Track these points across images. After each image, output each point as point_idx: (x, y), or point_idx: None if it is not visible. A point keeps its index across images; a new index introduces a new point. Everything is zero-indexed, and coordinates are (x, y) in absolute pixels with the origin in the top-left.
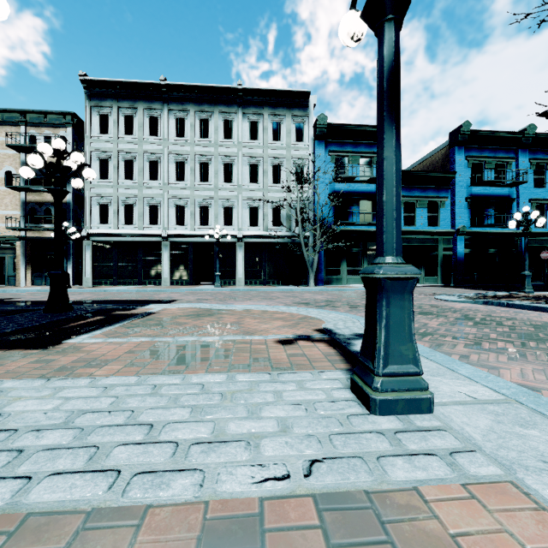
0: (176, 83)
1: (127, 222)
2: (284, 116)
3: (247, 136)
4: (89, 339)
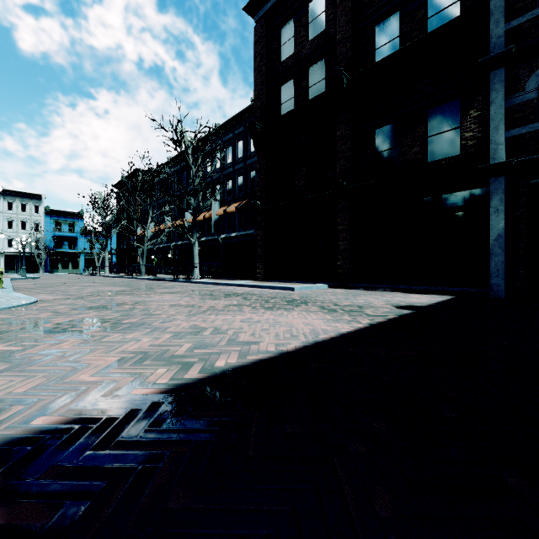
0: None
1: None
2: (28, 201)
3: (7, 208)
4: None
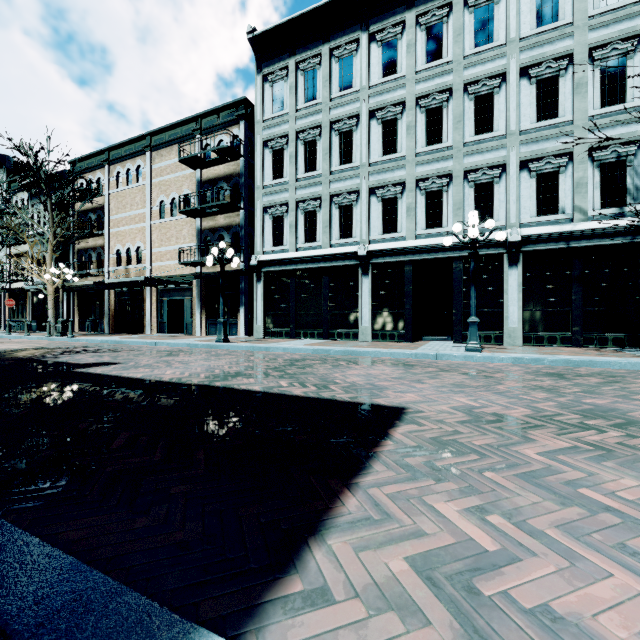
0: None
1: (307, 239)
2: None
3: (530, 22)
4: None
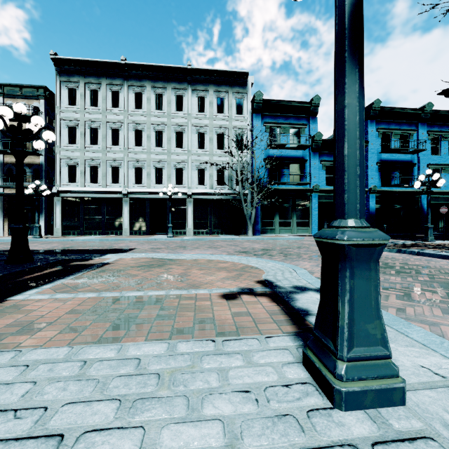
0: (135, 63)
1: (92, 181)
2: (227, 92)
3: (196, 109)
4: (36, 295)
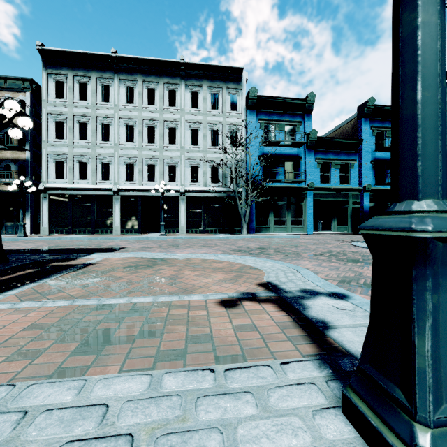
0: (126, 56)
1: (81, 177)
2: (221, 88)
3: (189, 104)
4: None
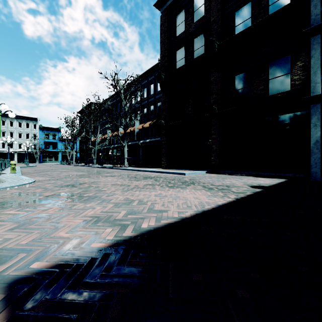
0: None
1: None
2: (30, 122)
3: (18, 126)
4: None
